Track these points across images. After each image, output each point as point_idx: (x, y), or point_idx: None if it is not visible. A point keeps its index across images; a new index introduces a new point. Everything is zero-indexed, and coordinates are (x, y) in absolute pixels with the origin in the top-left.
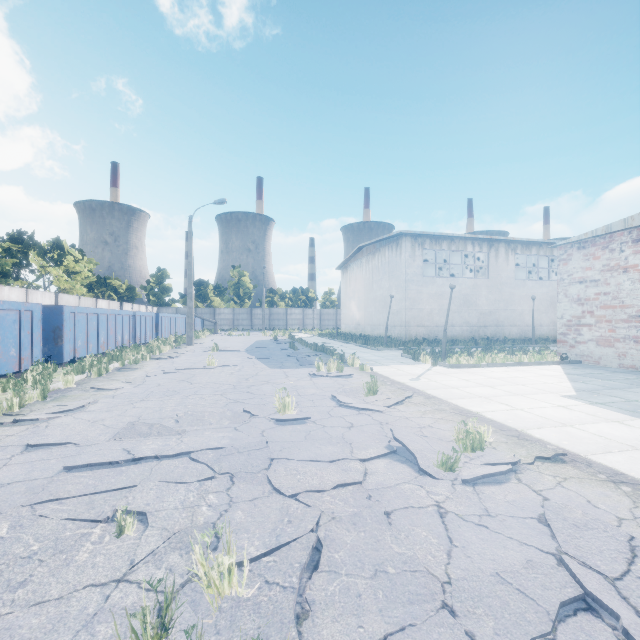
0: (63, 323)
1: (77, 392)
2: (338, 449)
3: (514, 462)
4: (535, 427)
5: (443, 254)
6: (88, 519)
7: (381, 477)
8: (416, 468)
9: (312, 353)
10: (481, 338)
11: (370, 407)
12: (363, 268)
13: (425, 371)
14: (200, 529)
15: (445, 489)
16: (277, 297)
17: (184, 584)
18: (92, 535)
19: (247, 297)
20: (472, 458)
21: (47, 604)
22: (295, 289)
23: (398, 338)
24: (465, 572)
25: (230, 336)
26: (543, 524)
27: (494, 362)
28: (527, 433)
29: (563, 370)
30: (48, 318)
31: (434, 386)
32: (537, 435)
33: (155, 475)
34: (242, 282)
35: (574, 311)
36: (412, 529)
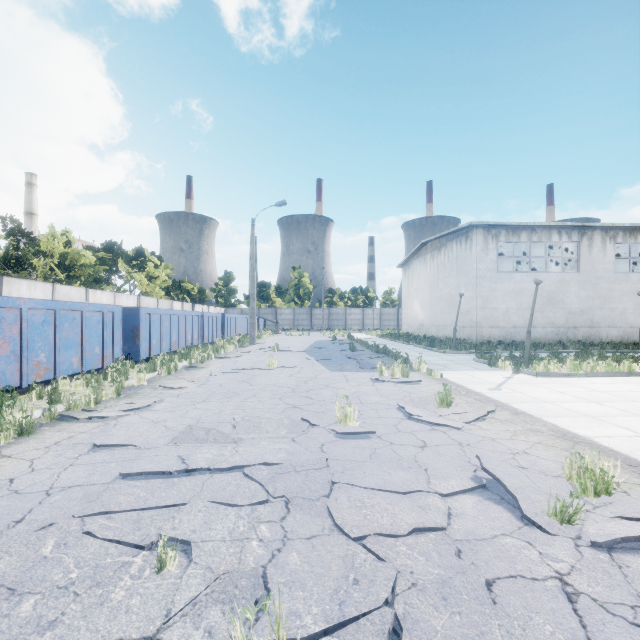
0: (140, 323)
1: (147, 390)
2: (411, 476)
3: None
4: None
5: (520, 247)
6: (132, 543)
7: (471, 522)
8: (517, 513)
9: (373, 355)
10: (570, 341)
11: (445, 422)
12: (427, 265)
13: (506, 379)
14: (247, 577)
15: (566, 552)
16: (336, 297)
17: None
18: (132, 566)
19: (307, 297)
20: (596, 505)
21: None
22: (354, 289)
23: (468, 340)
24: None
25: (290, 336)
26: None
27: (594, 371)
28: None
29: None
30: (128, 319)
31: (521, 399)
32: None
33: (206, 492)
34: (302, 283)
35: None
36: (528, 616)
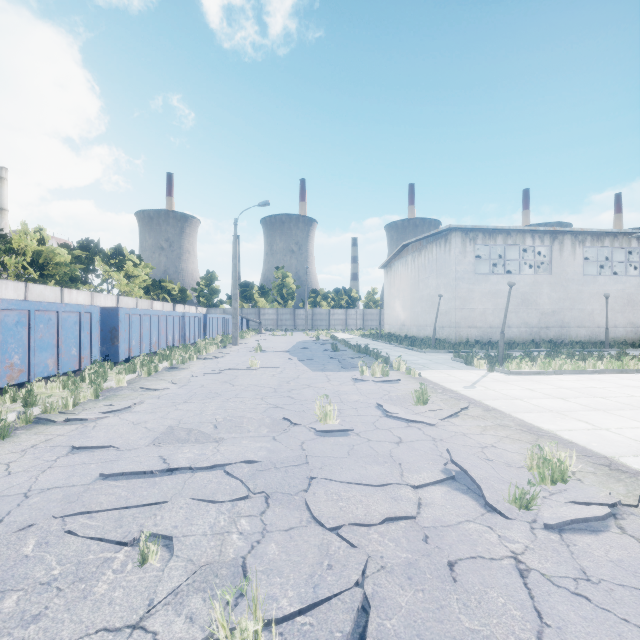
0: (119, 324)
1: (127, 391)
2: (386, 470)
3: (612, 503)
4: (630, 454)
5: (497, 249)
6: (114, 540)
7: (438, 511)
8: (481, 501)
9: (355, 355)
10: (542, 341)
11: (420, 419)
12: (408, 266)
13: (480, 378)
14: (227, 566)
15: (522, 534)
16: (320, 297)
17: None
18: (115, 561)
19: (290, 298)
20: (552, 492)
21: None
22: (337, 289)
23: (447, 340)
24: None
25: (274, 336)
26: None
27: (562, 369)
28: (620, 462)
29: None
30: (106, 319)
31: (493, 396)
32: (635, 465)
33: (187, 490)
34: (285, 283)
35: None
36: (484, 591)
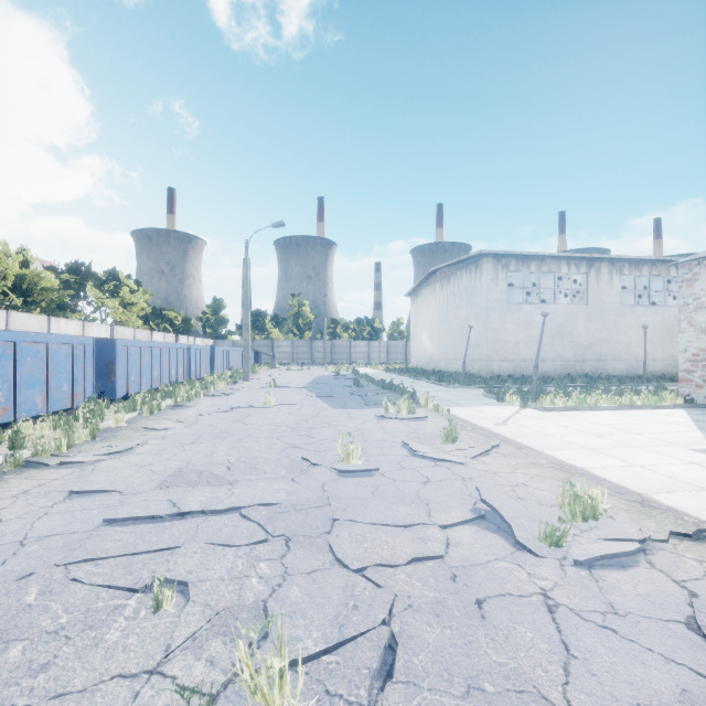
0: (116, 357)
1: (127, 432)
2: (412, 510)
3: (642, 539)
4: (663, 490)
5: (531, 277)
6: (124, 587)
7: (467, 550)
8: (511, 540)
9: (379, 391)
10: (578, 375)
11: (449, 458)
12: (436, 294)
13: (512, 414)
14: (248, 610)
15: (552, 571)
16: (340, 328)
17: (226, 684)
18: (126, 608)
19: (307, 328)
20: (583, 530)
21: (68, 698)
22: (359, 319)
23: (478, 374)
24: (592, 699)
25: (289, 371)
26: (695, 632)
27: (598, 404)
28: (653, 498)
29: (689, 416)
30: (101, 352)
31: (525, 433)
32: (667, 501)
33: (201, 534)
34: (302, 312)
35: (702, 343)
36: (512, 627)
